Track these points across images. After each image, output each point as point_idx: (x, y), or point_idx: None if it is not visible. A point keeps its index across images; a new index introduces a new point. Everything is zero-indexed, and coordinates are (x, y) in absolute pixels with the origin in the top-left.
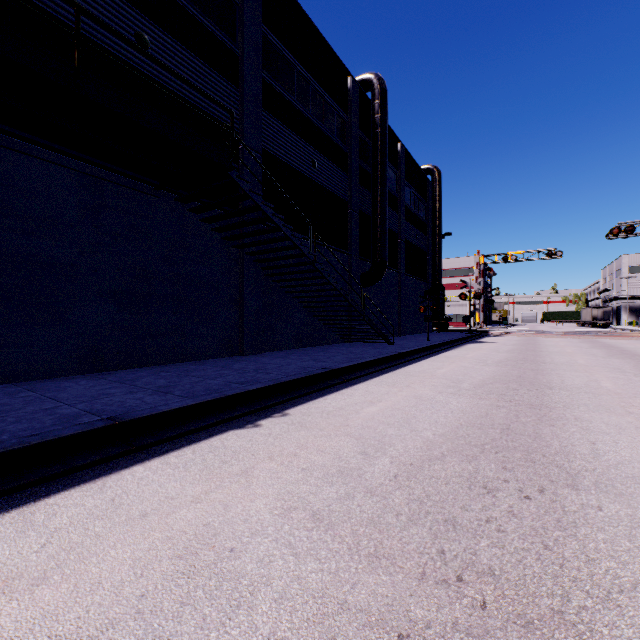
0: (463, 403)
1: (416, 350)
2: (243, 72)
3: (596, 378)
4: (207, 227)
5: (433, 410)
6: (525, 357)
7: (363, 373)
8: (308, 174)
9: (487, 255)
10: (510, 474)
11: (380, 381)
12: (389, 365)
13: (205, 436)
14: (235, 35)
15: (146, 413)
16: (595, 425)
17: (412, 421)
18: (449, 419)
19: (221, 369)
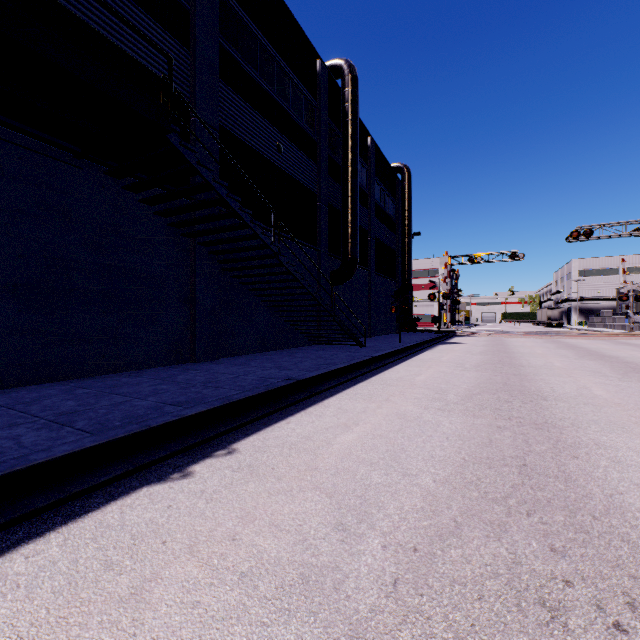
0: (457, 424)
1: (390, 353)
2: (195, 32)
3: (584, 384)
4: (149, 210)
5: (424, 436)
6: (501, 359)
7: (334, 383)
8: (273, 159)
9: (454, 256)
10: (567, 564)
11: (354, 393)
12: (363, 372)
13: (99, 502)
14: None
15: (2, 470)
16: (624, 454)
17: (401, 457)
18: (447, 451)
19: (160, 382)
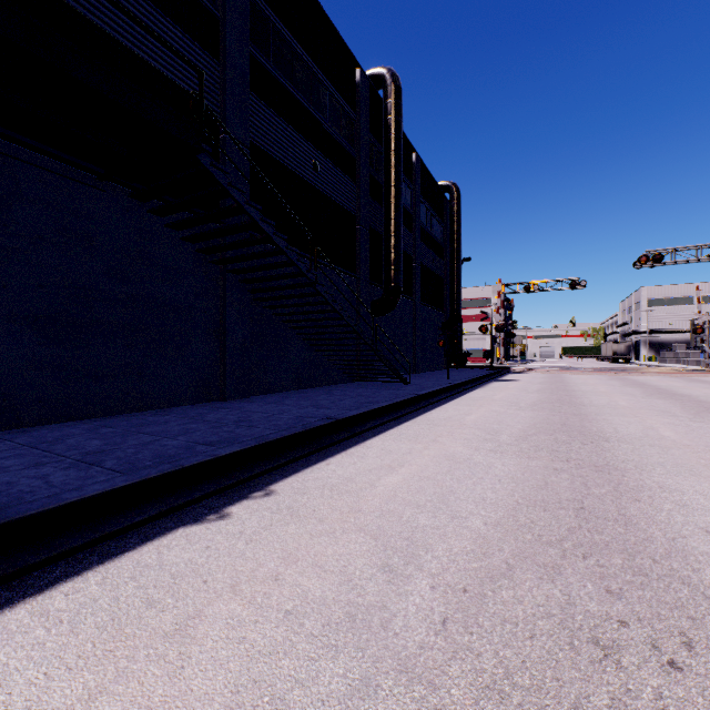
0: (510, 466)
1: (437, 391)
2: (225, 41)
3: (651, 425)
4: (175, 235)
5: (474, 478)
6: (560, 398)
7: (377, 423)
8: (309, 179)
9: (508, 284)
10: (623, 605)
11: (399, 434)
12: (407, 411)
13: (134, 542)
14: None
15: (35, 508)
16: (691, 498)
17: (450, 499)
18: (499, 494)
19: (189, 421)
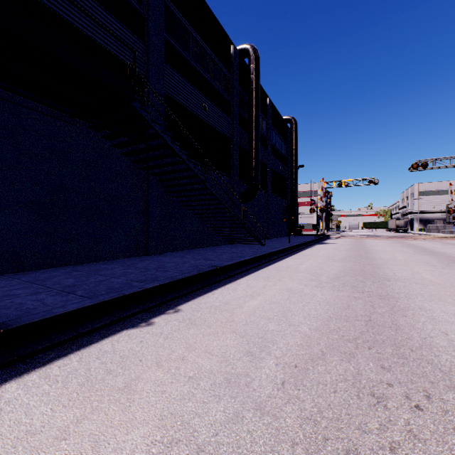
0: (326, 295)
1: (282, 250)
2: (148, 30)
3: (417, 271)
4: (117, 152)
5: (304, 303)
6: (360, 254)
7: (243, 269)
8: (200, 116)
9: (328, 182)
10: (391, 375)
11: (257, 276)
12: (263, 262)
13: (97, 338)
14: (142, 0)
15: (38, 317)
16: (438, 314)
17: (288, 315)
18: (319, 312)
19: (127, 268)
